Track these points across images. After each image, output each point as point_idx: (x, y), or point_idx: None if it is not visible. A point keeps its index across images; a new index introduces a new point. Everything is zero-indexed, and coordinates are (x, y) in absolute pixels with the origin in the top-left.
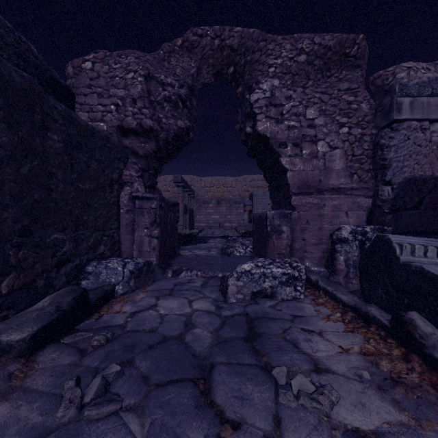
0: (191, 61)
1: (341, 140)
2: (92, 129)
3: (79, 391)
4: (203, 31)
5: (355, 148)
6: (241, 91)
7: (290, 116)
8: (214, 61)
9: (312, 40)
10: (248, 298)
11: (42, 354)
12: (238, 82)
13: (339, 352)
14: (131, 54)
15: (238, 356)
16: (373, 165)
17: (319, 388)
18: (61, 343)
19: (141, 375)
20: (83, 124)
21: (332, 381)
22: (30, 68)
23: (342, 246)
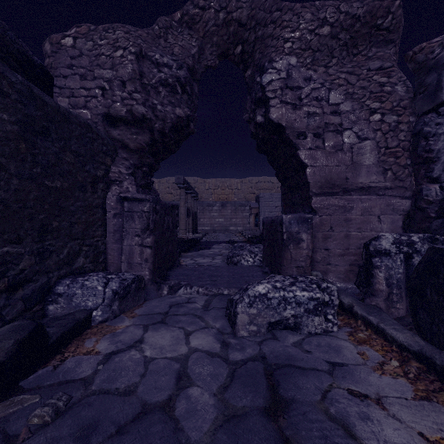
0: (191, 40)
1: (372, 129)
2: (66, 113)
3: None
4: (206, 2)
5: (389, 139)
6: (251, 74)
7: (310, 101)
8: (219, 39)
9: (337, 7)
10: (264, 330)
11: None
12: (247, 64)
13: None
14: (119, 28)
15: None
16: (412, 159)
17: None
18: None
19: None
20: (51, 105)
21: None
22: None
23: (382, 260)
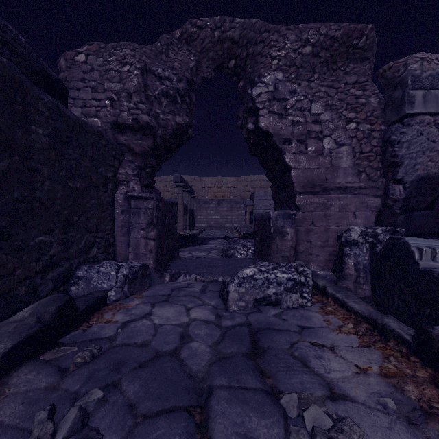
0: (190, 55)
1: (348, 136)
2: (84, 124)
3: (51, 426)
4: (203, 22)
5: (363, 145)
6: (243, 85)
7: (294, 111)
8: (214, 54)
9: (318, 30)
10: (251, 305)
11: (15, 375)
12: (239, 76)
13: (355, 372)
14: (126, 46)
15: (240, 378)
16: (382, 163)
17: (338, 423)
18: (41, 360)
19: (127, 402)
20: (73, 118)
21: (352, 412)
22: (17, 59)
23: (351, 249)
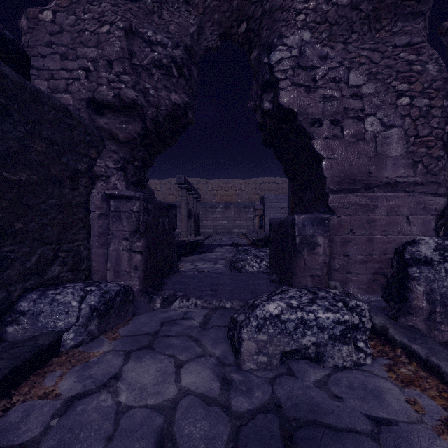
0: (190, 17)
1: (399, 115)
2: (35, 91)
3: None
4: None
5: (420, 126)
6: (257, 56)
7: (326, 83)
8: (220, 16)
9: None
10: (276, 361)
11: None
12: (252, 44)
13: None
14: None
15: None
16: None
17: None
18: None
19: None
20: (13, 79)
21: None
22: None
23: (421, 270)
